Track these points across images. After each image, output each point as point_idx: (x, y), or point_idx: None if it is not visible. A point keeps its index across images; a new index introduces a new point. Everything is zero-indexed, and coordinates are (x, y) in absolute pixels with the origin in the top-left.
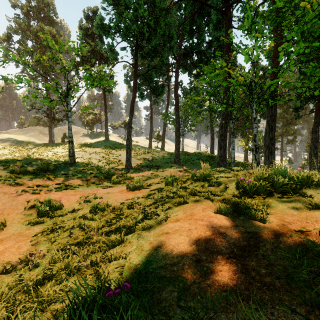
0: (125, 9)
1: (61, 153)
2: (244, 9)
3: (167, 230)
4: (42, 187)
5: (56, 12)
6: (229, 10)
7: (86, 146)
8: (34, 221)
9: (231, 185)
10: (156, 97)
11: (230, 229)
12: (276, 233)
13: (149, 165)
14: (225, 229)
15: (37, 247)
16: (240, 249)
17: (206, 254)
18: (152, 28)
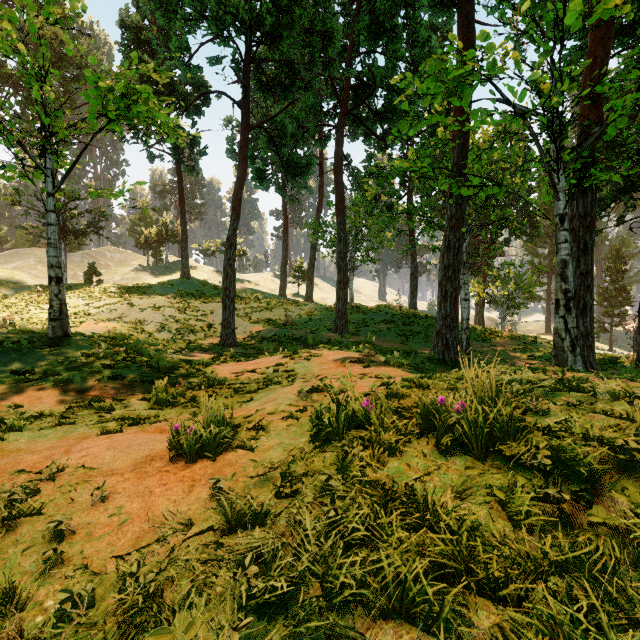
0: None
1: (73, 308)
2: None
3: None
4: None
5: None
6: None
7: (137, 291)
8: None
9: None
10: (294, 179)
11: None
12: None
13: (278, 337)
14: None
15: None
16: None
17: None
18: (282, 8)
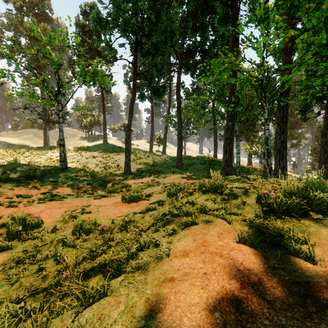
0: (123, 2)
1: (55, 157)
2: (253, 0)
3: (172, 274)
4: (24, 198)
5: (51, 8)
6: (236, 4)
7: (83, 149)
8: None
9: (250, 199)
10: (157, 97)
11: (267, 276)
12: None
13: (150, 170)
14: (258, 275)
15: None
16: (298, 327)
17: None
18: (152, 23)
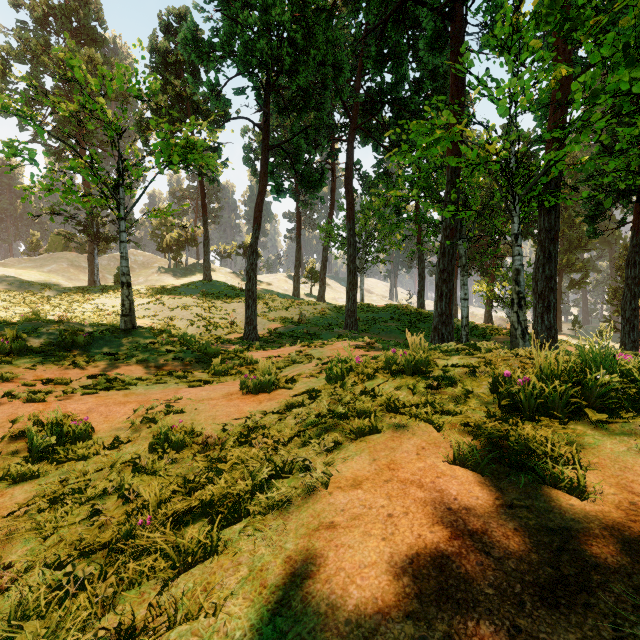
0: (243, 9)
1: (111, 308)
2: (492, 6)
3: (332, 517)
4: (56, 385)
5: (103, 19)
6: (460, 12)
7: (165, 292)
8: (16, 474)
9: (479, 387)
10: (308, 192)
11: (498, 519)
12: (625, 533)
13: (294, 333)
14: (483, 517)
15: (7, 549)
16: (541, 599)
17: (445, 613)
18: (299, 49)
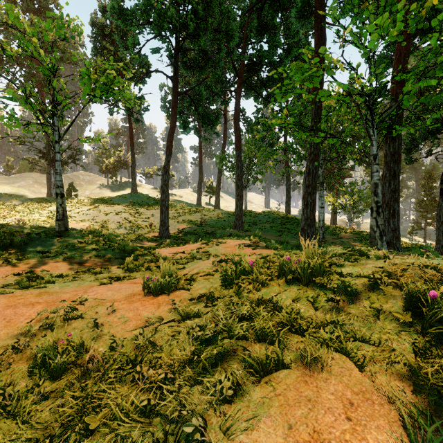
0: None
1: None
2: None
3: None
4: None
5: (58, 2)
6: None
7: (102, 202)
8: None
9: (386, 301)
10: (207, 128)
11: None
12: None
13: (196, 232)
14: None
15: None
16: None
17: None
18: (200, 17)
